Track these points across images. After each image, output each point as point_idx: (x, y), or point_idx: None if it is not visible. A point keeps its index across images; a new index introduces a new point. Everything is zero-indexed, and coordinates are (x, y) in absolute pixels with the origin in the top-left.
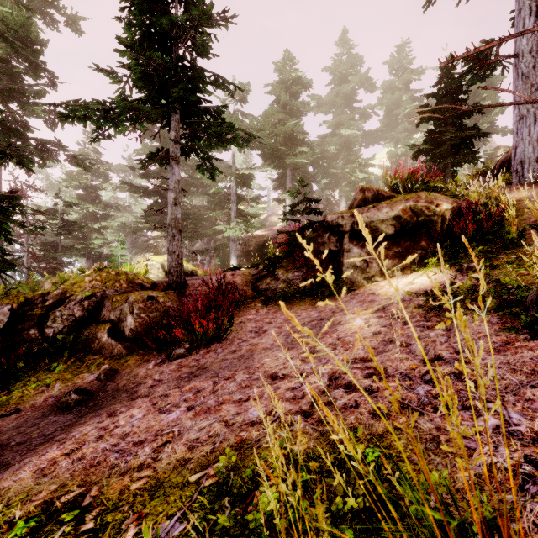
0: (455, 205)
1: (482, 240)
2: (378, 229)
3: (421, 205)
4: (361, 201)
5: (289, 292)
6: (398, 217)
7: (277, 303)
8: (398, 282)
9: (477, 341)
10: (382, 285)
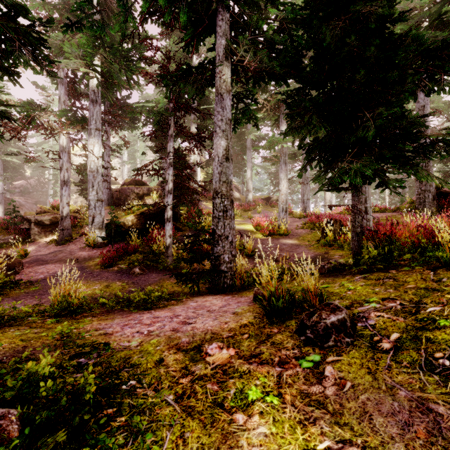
0: (69, 217)
1: (75, 227)
2: (44, 222)
3: (58, 216)
4: (40, 212)
5: (6, 243)
6: (51, 219)
7: (0, 248)
8: (49, 238)
9: (47, 247)
10: (44, 239)
